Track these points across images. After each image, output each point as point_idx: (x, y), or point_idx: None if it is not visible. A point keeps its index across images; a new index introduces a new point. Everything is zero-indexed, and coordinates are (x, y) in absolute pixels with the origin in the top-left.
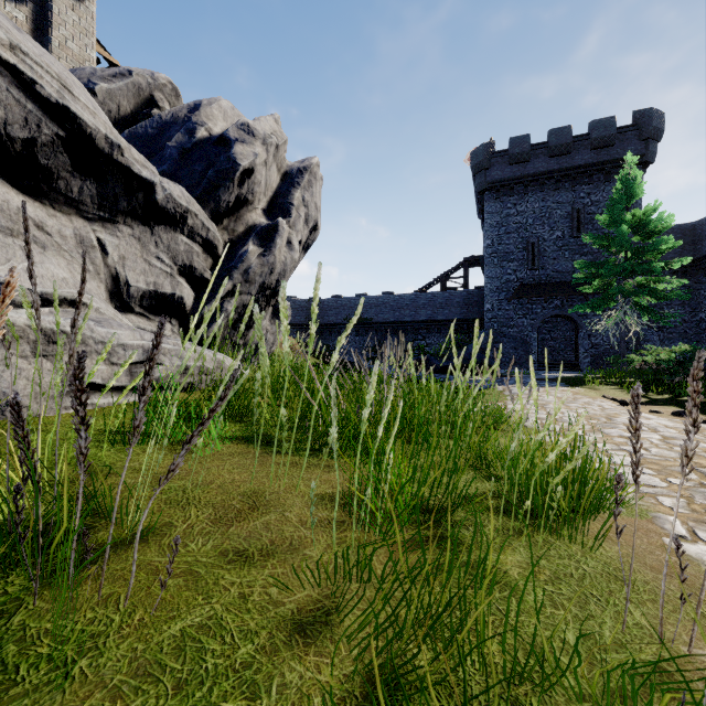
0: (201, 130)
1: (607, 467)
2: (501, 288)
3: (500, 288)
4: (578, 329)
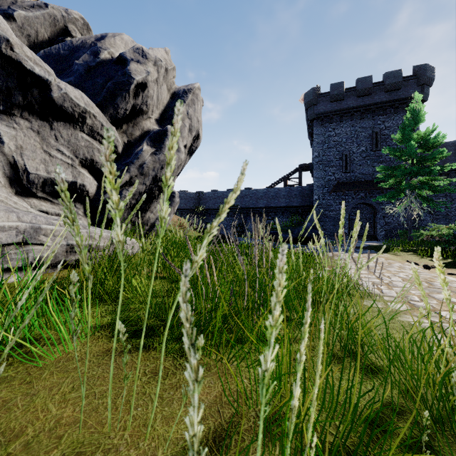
0: (104, 53)
1: None
2: (324, 185)
3: (324, 185)
4: (376, 212)
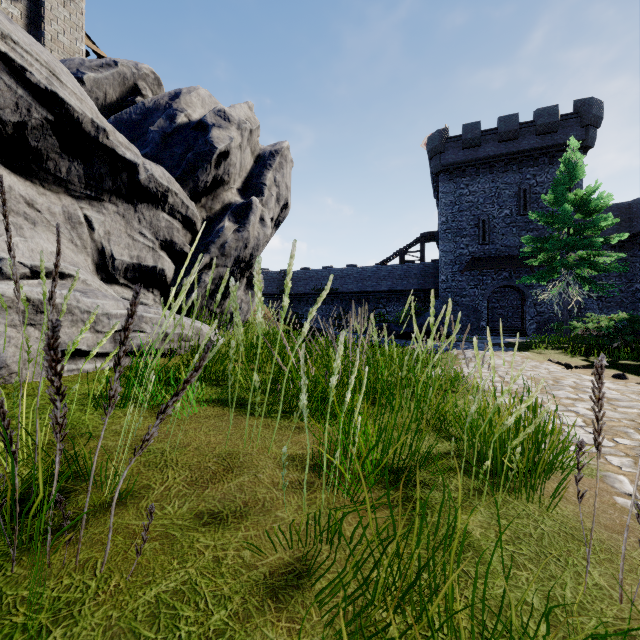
0: (181, 116)
1: (560, 429)
2: (454, 261)
3: (453, 261)
4: (525, 298)
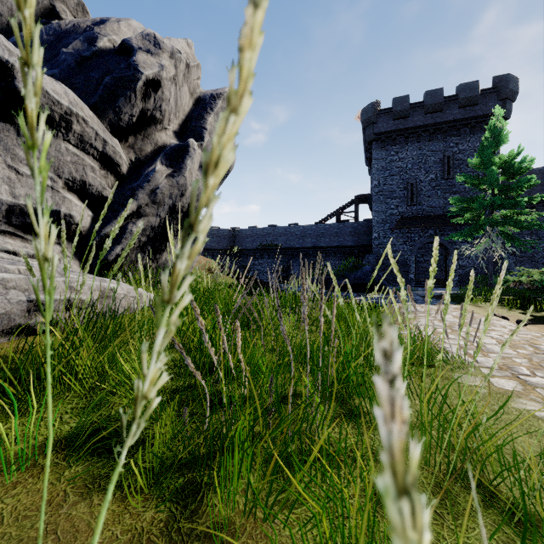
0: (103, 40)
1: None
2: (386, 220)
3: (385, 220)
4: (448, 253)
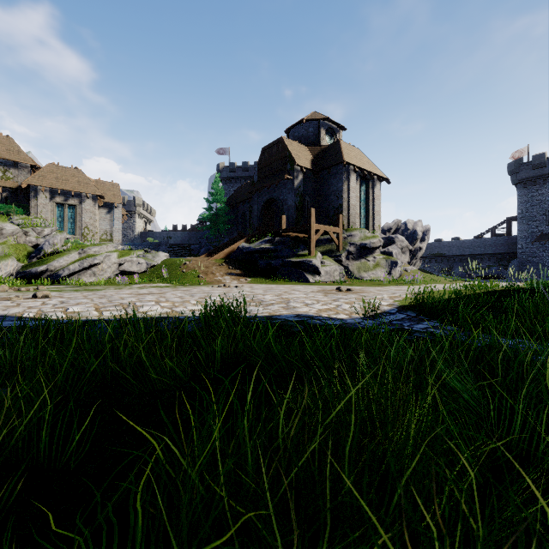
0: (409, 231)
1: None
2: (527, 236)
3: (527, 236)
4: None
